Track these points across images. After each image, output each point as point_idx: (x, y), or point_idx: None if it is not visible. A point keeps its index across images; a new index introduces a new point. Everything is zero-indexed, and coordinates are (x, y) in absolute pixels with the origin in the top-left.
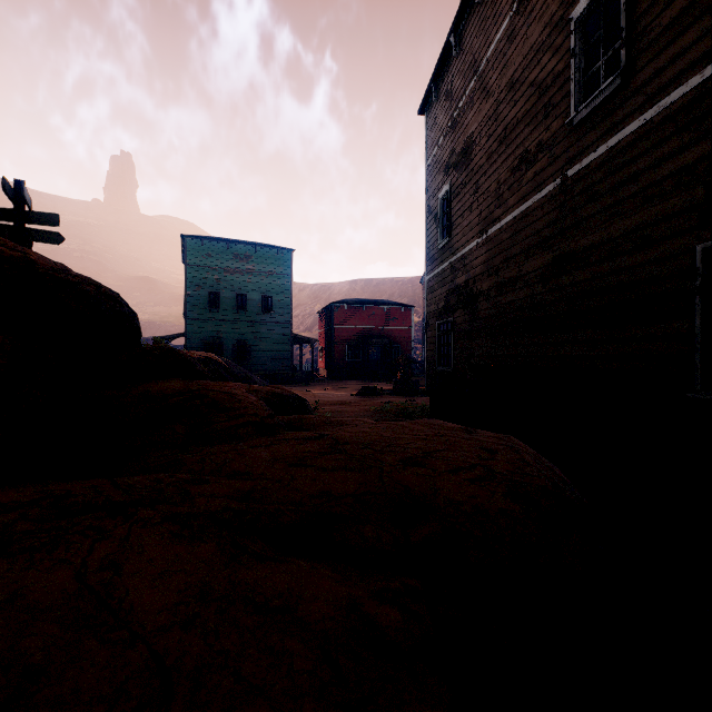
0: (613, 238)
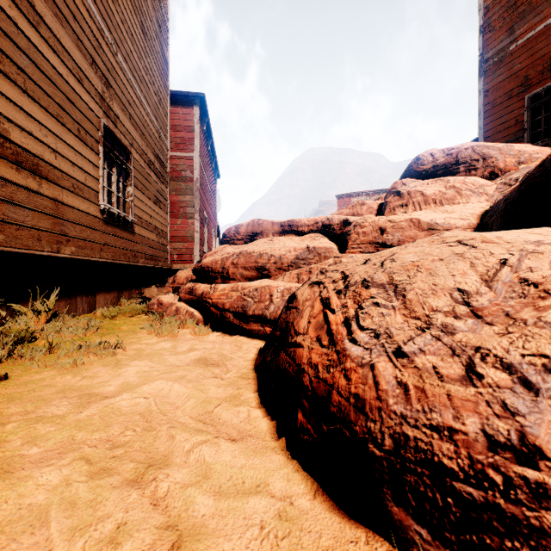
0: (61, 42)
